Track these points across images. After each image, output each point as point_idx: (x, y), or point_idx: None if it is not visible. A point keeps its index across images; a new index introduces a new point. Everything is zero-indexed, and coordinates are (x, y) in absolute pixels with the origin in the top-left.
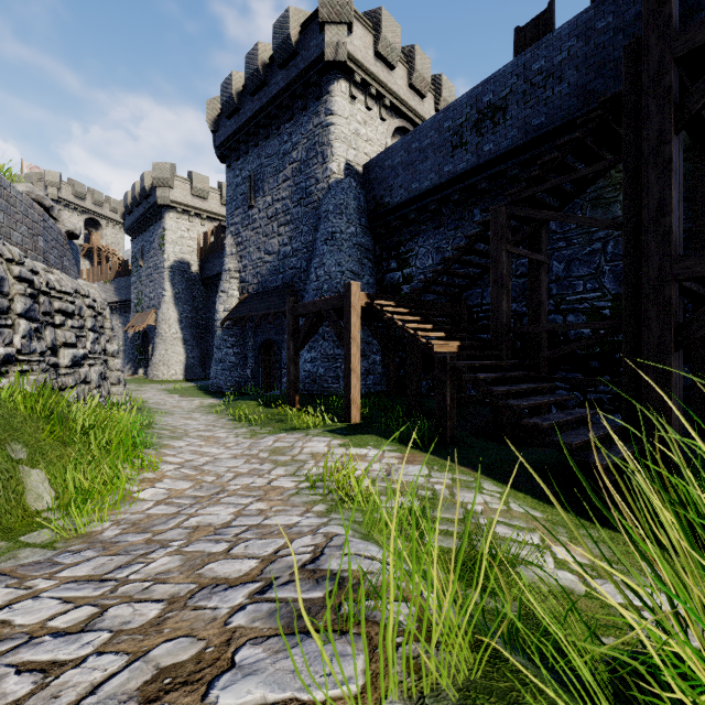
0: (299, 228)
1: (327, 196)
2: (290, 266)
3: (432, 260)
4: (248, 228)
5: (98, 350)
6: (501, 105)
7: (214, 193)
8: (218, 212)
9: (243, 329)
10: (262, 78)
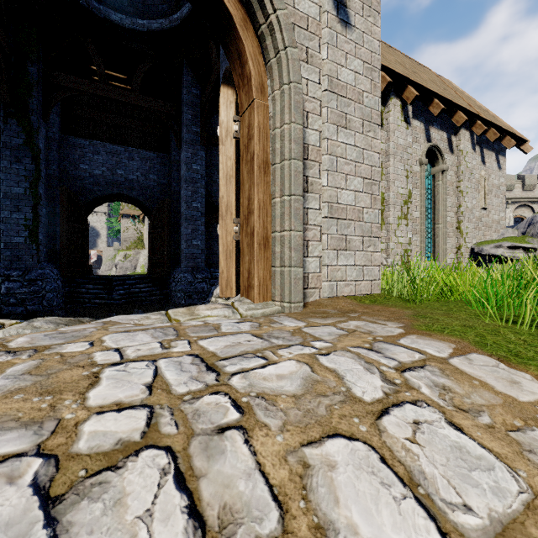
0: None
1: None
2: None
3: None
4: None
5: None
6: None
7: None
8: None
9: None
10: None
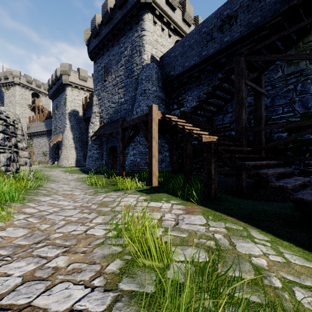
0: (128, 89)
1: (142, 72)
2: (123, 108)
3: (195, 102)
4: (104, 91)
5: (8, 145)
6: (234, 14)
7: (90, 78)
8: (92, 87)
9: (102, 141)
10: (110, 15)
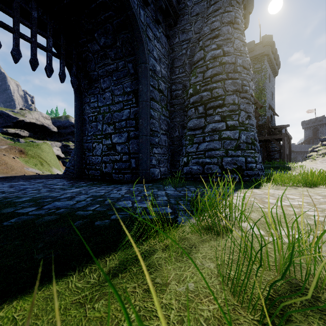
0: None
1: None
2: None
3: None
4: None
5: None
6: None
7: None
8: None
9: None
10: None
